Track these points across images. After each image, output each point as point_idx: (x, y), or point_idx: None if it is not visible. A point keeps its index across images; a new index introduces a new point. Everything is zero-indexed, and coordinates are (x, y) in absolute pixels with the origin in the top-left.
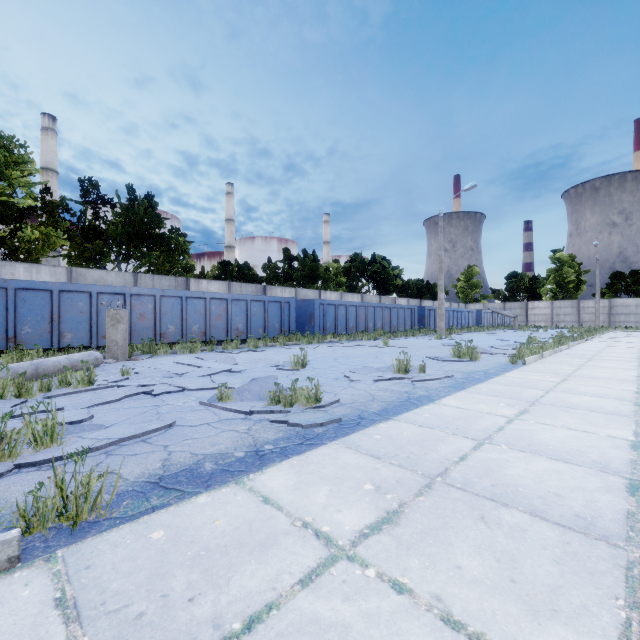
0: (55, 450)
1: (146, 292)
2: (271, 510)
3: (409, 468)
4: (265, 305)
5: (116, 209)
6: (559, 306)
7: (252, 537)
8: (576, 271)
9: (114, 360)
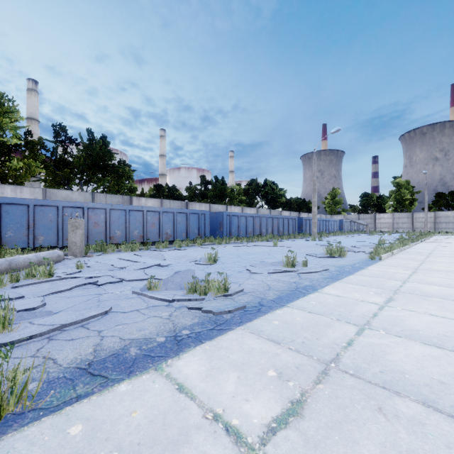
0: (5, 336)
1: (99, 206)
2: (185, 400)
3: (305, 353)
4: (187, 216)
5: (81, 147)
6: (398, 217)
7: (165, 433)
8: (410, 192)
9: (73, 257)
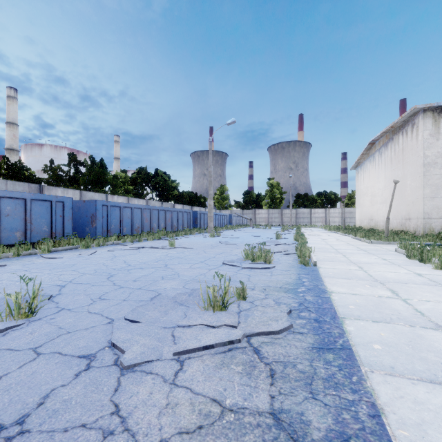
0: None
1: None
2: None
3: None
4: (26, 204)
5: None
6: (272, 212)
7: None
8: (280, 192)
9: None
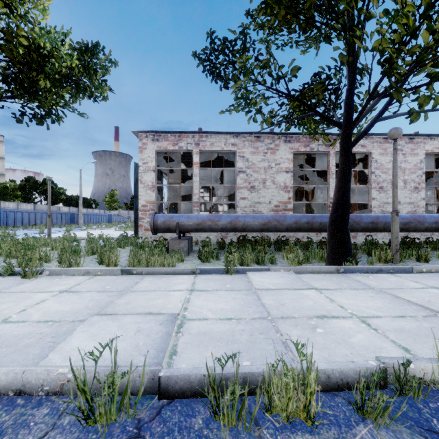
0: None
1: None
2: None
3: None
4: None
5: None
6: None
7: None
8: None
9: None
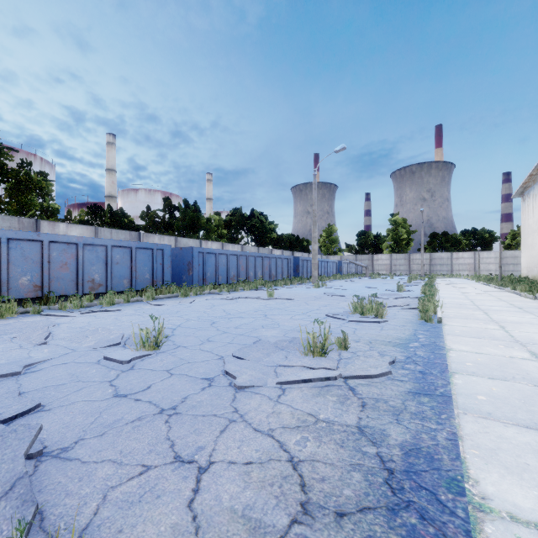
0: None
1: None
2: None
3: None
4: (132, 252)
5: None
6: (396, 258)
7: None
8: (407, 231)
9: None
